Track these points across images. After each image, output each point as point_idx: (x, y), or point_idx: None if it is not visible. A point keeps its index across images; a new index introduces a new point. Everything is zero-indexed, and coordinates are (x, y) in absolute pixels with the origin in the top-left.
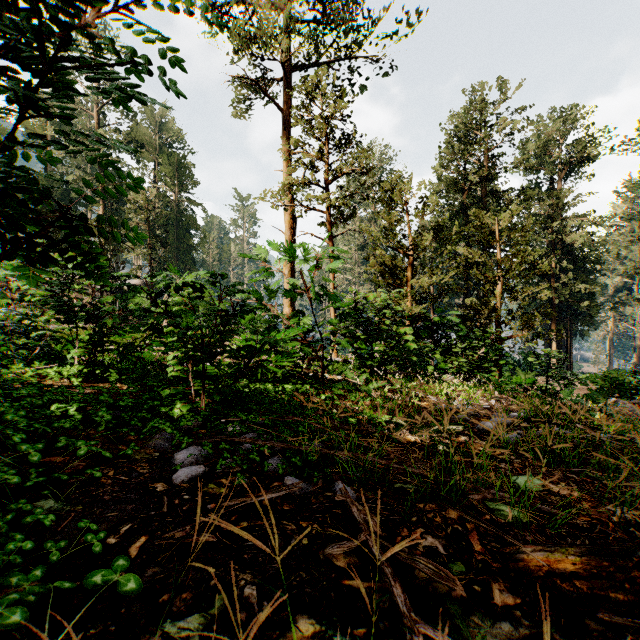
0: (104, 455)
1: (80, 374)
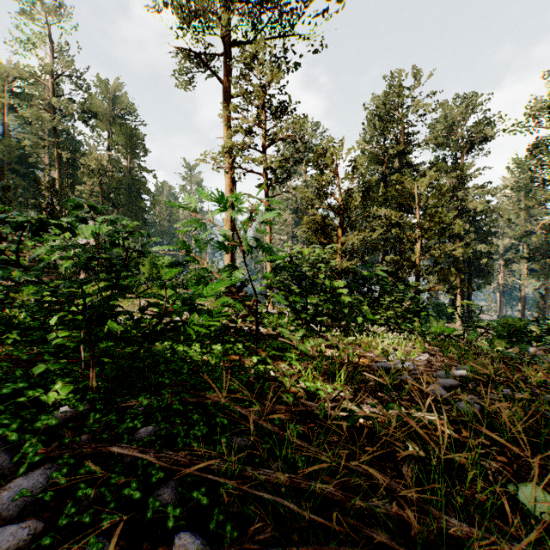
0: None
1: None
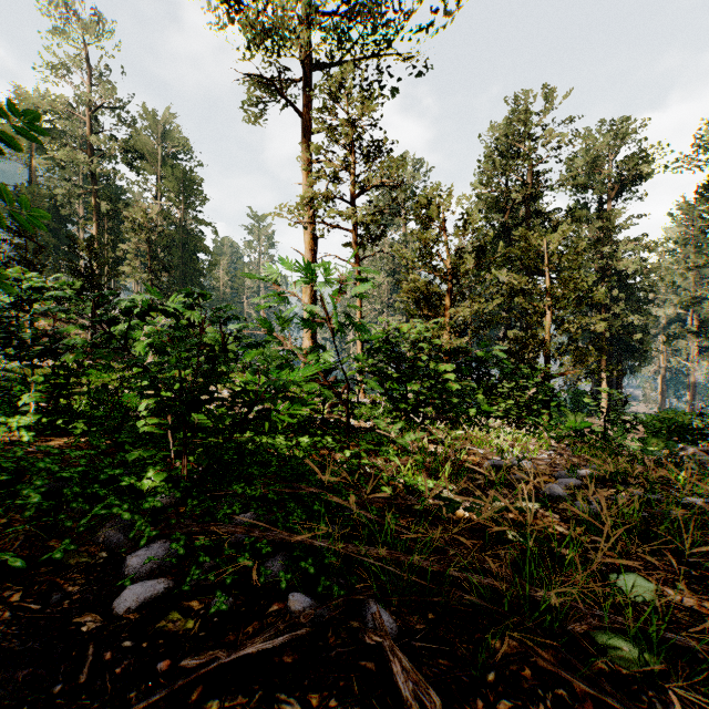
0: (12, 565)
1: (38, 425)
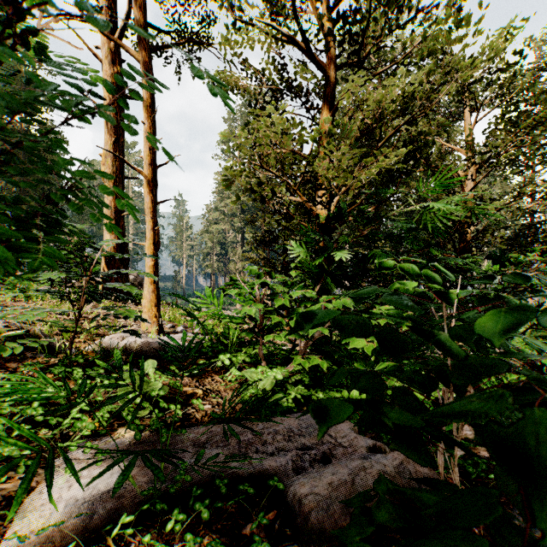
0: None
1: None
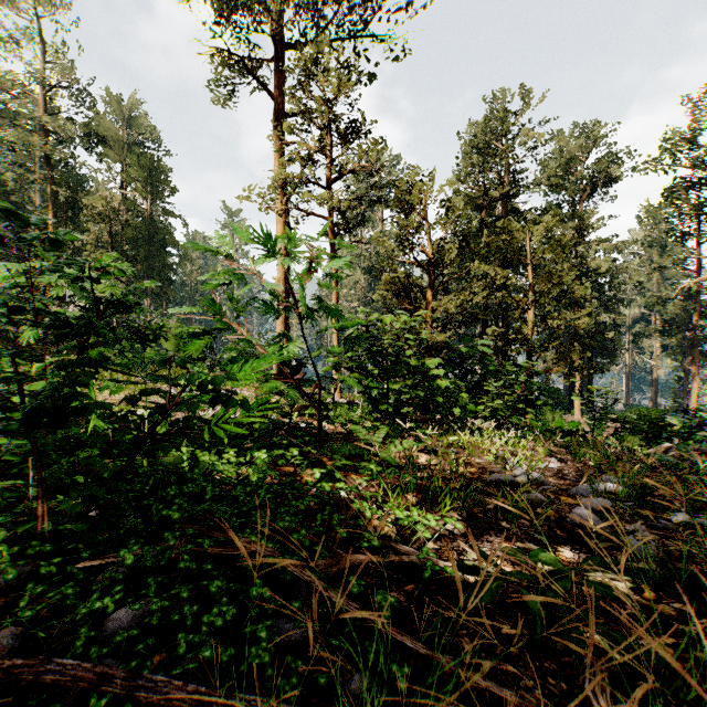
0: None
1: None
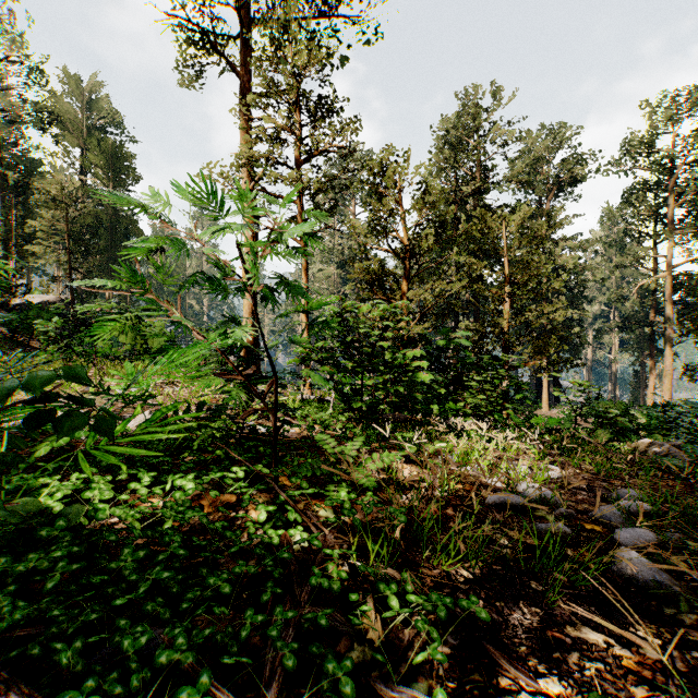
0: None
1: None
